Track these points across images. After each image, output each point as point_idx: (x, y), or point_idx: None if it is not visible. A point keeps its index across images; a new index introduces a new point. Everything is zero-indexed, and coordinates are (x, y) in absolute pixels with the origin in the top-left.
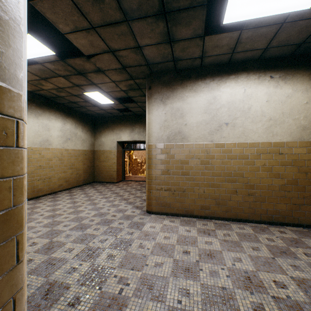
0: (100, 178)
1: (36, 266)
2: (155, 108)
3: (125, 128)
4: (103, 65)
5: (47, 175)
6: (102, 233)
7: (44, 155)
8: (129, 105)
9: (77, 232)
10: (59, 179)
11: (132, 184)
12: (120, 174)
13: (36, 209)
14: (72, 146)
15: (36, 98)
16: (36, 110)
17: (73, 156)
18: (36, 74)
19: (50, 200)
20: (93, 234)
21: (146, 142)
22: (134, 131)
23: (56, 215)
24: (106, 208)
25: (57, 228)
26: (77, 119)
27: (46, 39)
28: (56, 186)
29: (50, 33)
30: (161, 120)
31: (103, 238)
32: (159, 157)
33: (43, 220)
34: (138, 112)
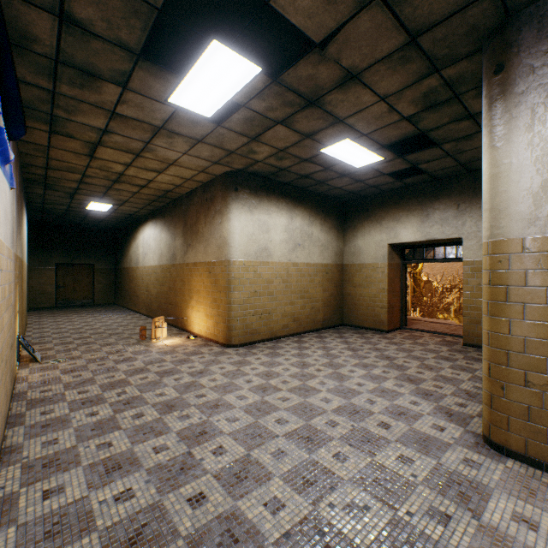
0: (354, 319)
1: (205, 522)
2: (520, 123)
3: (407, 214)
4: (356, 57)
5: (265, 308)
6: (353, 476)
7: (261, 274)
8: (420, 156)
9: (298, 448)
10: (283, 315)
11: (425, 341)
12: (396, 313)
13: (244, 366)
14: (304, 257)
15: (249, 180)
16: (250, 199)
17: (305, 275)
18: (242, 131)
19: (267, 353)
20: (330, 471)
21: (485, 235)
22: (429, 219)
23: (269, 388)
24: (364, 394)
25: (264, 423)
26: (312, 208)
27: (249, 51)
28: (278, 328)
29: (252, 32)
30: (546, 157)
31: (355, 500)
32: (537, 281)
33: (248, 395)
34: (442, 173)
